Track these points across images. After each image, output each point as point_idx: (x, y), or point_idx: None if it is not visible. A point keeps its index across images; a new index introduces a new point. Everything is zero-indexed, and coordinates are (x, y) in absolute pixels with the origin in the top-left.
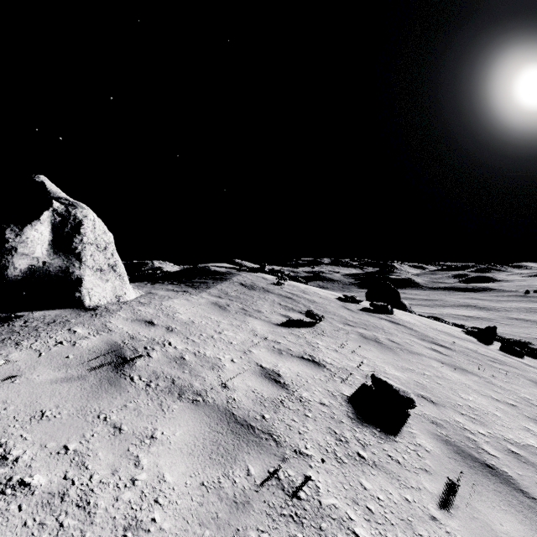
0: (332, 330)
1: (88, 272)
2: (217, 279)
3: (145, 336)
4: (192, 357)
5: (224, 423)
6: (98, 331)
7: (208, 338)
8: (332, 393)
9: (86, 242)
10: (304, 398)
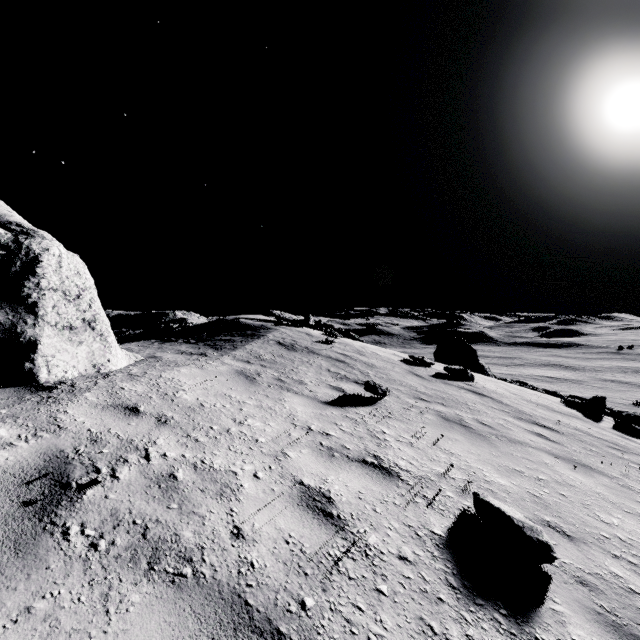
0: (401, 408)
1: (48, 331)
2: (248, 336)
3: (118, 436)
4: (189, 472)
5: (227, 632)
6: (37, 431)
7: (221, 434)
8: (416, 533)
9: (46, 287)
10: (372, 547)
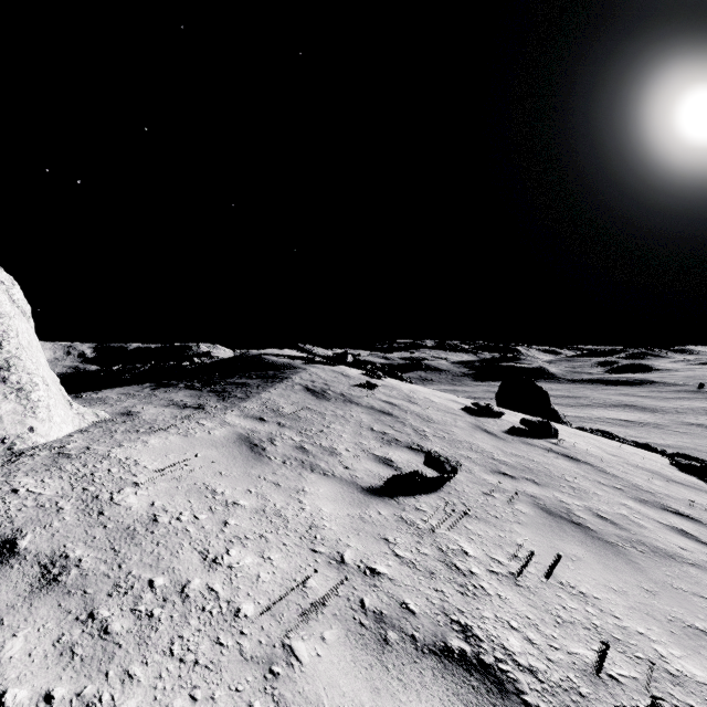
0: (479, 493)
1: None
2: (268, 379)
3: None
4: None
5: None
6: None
7: (166, 601)
8: None
9: None
10: None
